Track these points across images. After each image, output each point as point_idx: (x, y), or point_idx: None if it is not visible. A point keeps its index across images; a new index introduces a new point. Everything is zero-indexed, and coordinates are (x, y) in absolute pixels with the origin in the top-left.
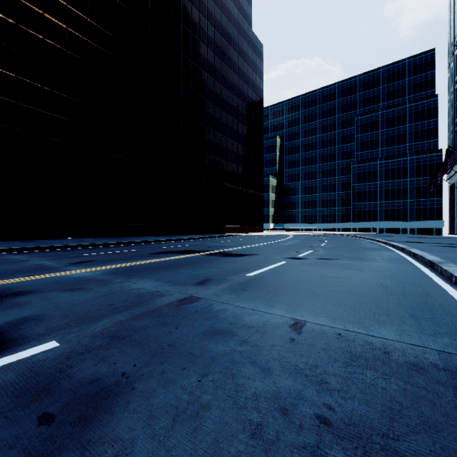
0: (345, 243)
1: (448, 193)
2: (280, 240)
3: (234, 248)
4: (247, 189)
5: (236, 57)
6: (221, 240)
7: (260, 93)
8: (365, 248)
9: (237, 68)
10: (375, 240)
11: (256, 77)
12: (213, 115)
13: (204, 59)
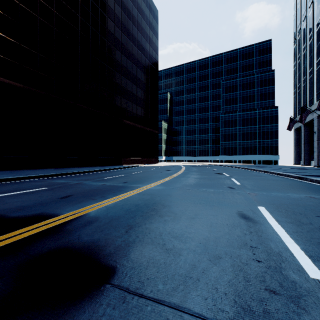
0: (252, 177)
1: (294, 134)
2: (177, 173)
3: (111, 201)
4: (145, 127)
5: (135, 12)
6: (112, 175)
7: (155, 49)
8: (316, 192)
9: (136, 22)
10: (271, 172)
11: (153, 35)
12: (114, 57)
13: (104, 2)
